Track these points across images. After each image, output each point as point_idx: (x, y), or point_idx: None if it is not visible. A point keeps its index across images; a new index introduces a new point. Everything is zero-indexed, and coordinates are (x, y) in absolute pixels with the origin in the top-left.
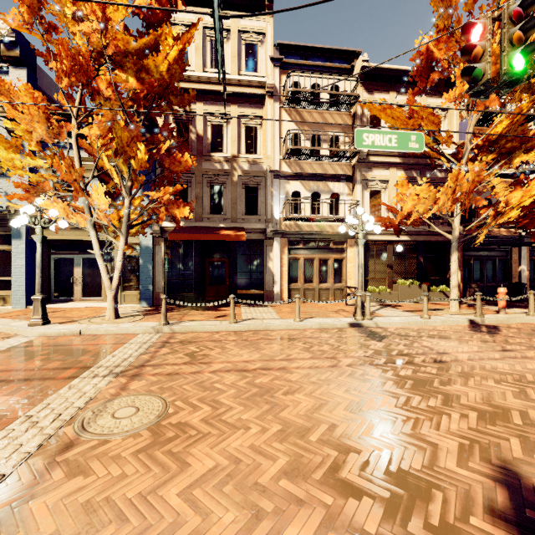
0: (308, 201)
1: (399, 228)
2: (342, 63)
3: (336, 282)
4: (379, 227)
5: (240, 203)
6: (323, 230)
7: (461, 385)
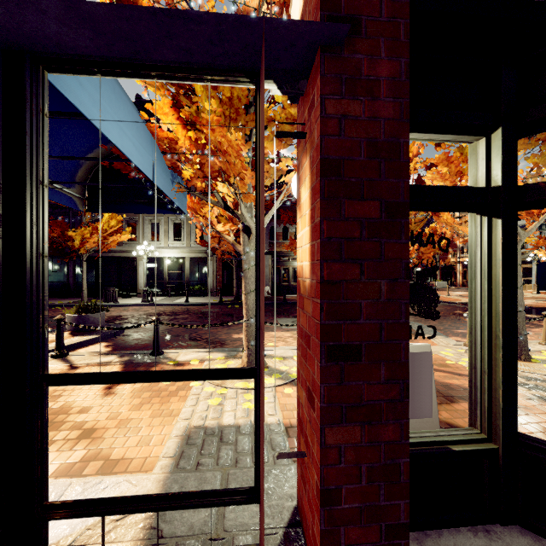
0: None
1: None
2: None
3: None
4: None
5: None
6: None
7: None
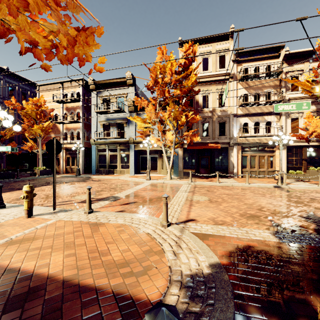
0: (252, 127)
1: (308, 139)
2: (272, 53)
3: (269, 168)
4: (292, 141)
5: (216, 130)
6: (261, 141)
7: (315, 203)
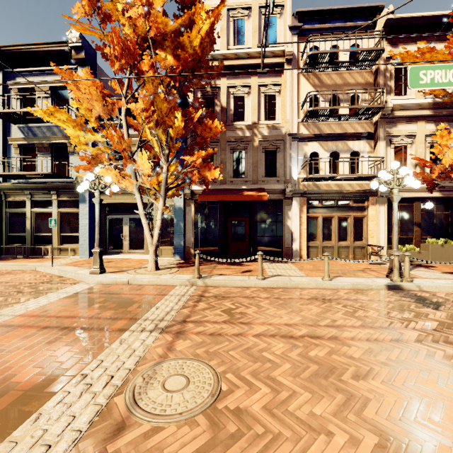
0: (327, 160)
1: (434, 183)
2: (362, 21)
3: (356, 240)
4: (419, 182)
5: (260, 166)
6: (341, 189)
7: None
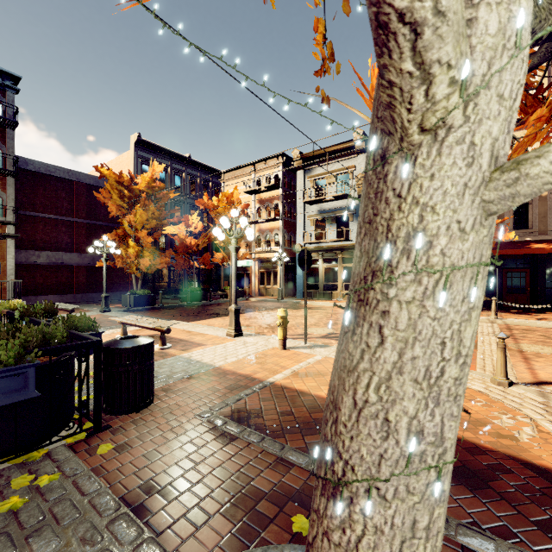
0: None
1: None
2: None
3: None
4: None
5: (549, 216)
6: None
7: None
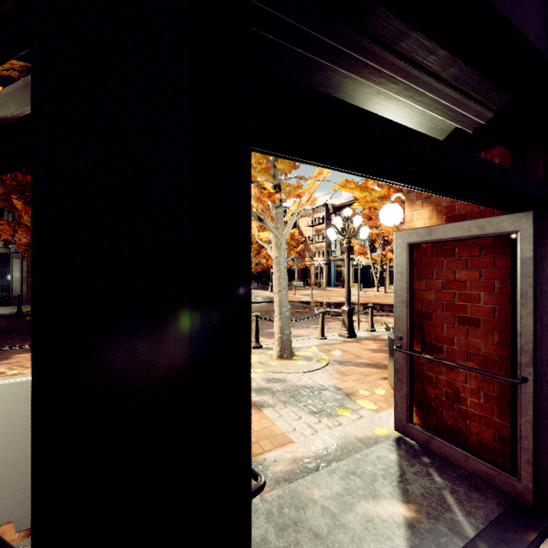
0: None
1: None
2: None
3: None
4: None
5: None
6: None
7: None
